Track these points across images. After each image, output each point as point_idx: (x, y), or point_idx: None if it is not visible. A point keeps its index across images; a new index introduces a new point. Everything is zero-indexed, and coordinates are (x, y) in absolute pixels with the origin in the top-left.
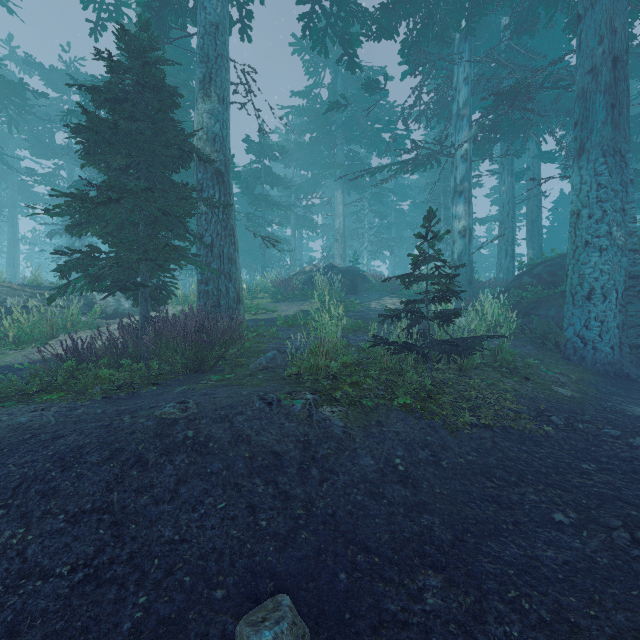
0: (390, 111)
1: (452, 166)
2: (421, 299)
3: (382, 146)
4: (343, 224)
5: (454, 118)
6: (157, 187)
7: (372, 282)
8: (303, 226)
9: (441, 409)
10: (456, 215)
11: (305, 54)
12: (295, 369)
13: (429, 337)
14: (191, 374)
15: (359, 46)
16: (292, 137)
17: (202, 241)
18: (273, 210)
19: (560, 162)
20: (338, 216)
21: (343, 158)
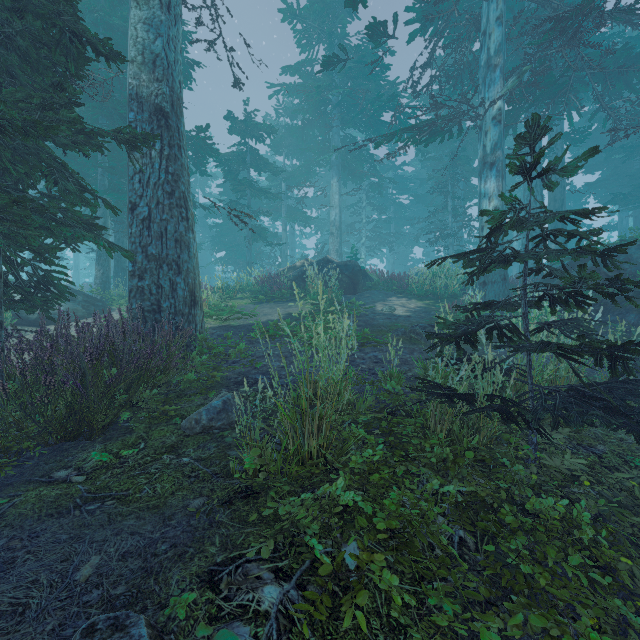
0: (392, 89)
1: (479, 132)
2: (504, 301)
3: (383, 128)
4: (339, 216)
5: (482, 70)
6: (3, 90)
7: (374, 280)
8: (295, 219)
9: (636, 606)
10: (485, 193)
11: (296, 23)
12: (248, 464)
13: (531, 380)
14: (64, 443)
15: (357, 17)
16: (283, 122)
17: (107, 201)
18: (260, 198)
19: (572, 152)
20: (334, 207)
21: (339, 142)
